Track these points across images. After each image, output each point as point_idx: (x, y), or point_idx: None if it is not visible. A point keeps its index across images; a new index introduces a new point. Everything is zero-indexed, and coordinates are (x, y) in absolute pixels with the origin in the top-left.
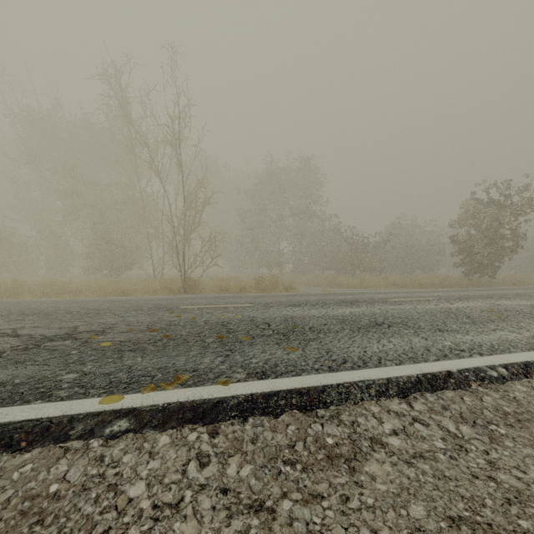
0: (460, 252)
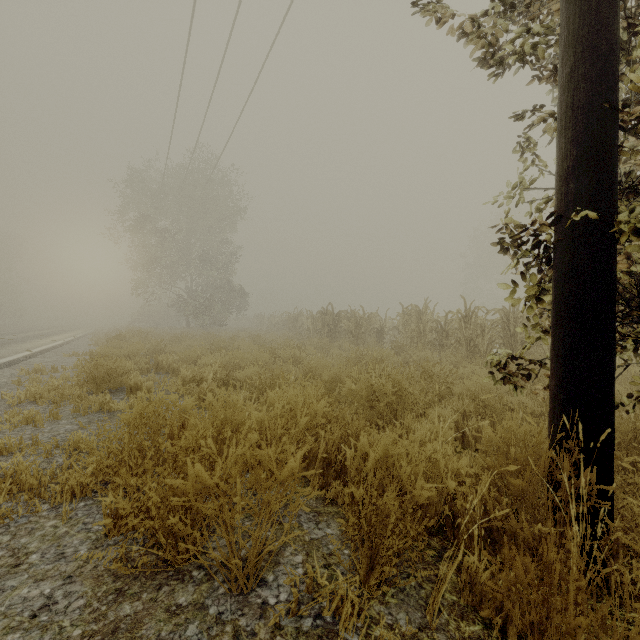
0: None
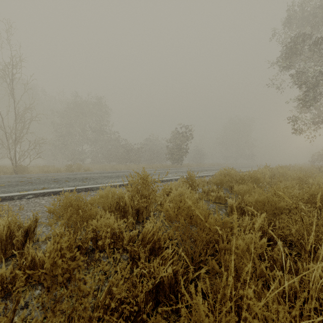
0: (169, 153)
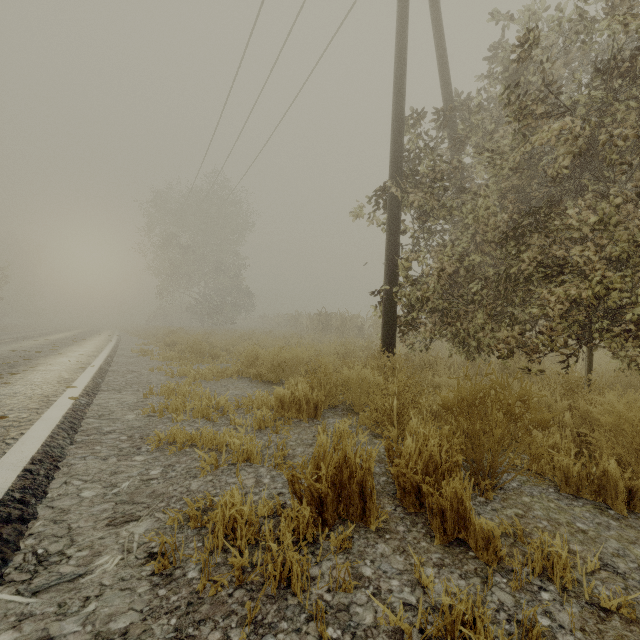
0: None
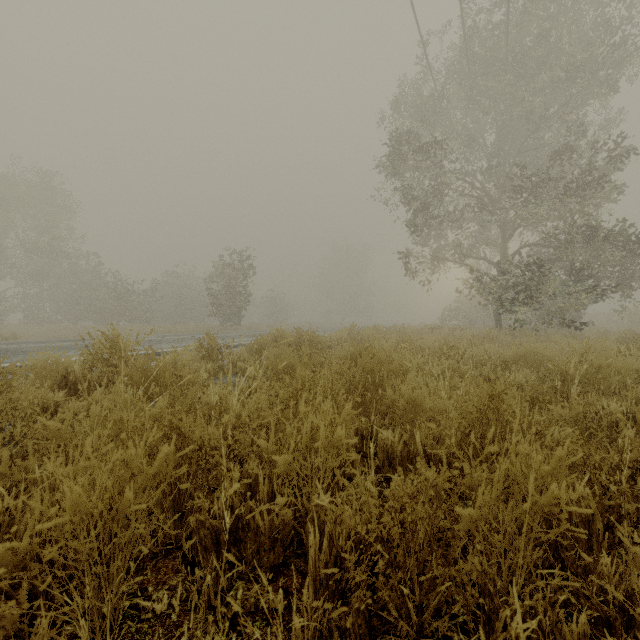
0: (214, 304)
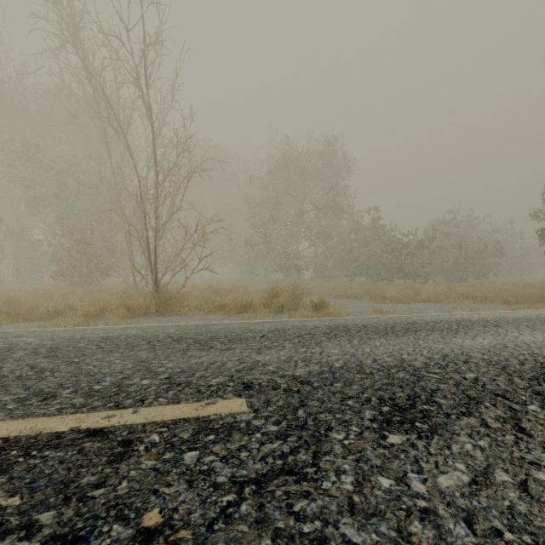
0: None
